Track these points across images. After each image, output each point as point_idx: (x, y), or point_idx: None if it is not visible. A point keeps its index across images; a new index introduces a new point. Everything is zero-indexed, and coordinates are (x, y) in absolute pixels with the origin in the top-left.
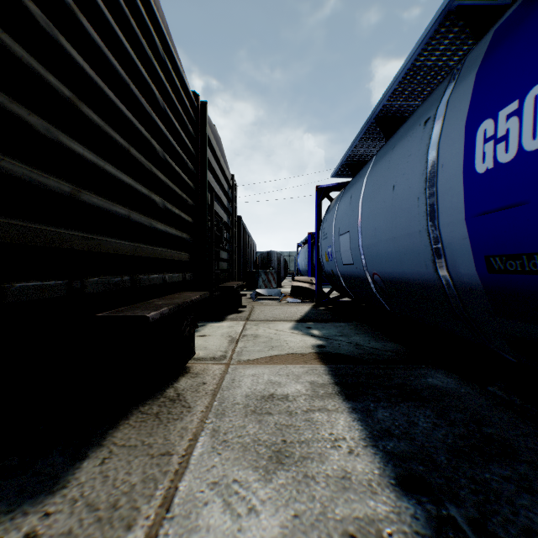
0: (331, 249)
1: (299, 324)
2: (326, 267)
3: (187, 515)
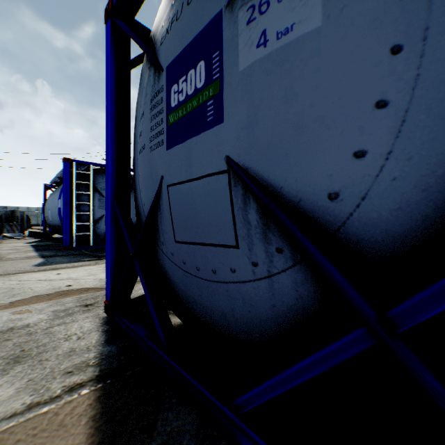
0: (48, 214)
1: (29, 243)
2: (48, 222)
3: (1, 252)
